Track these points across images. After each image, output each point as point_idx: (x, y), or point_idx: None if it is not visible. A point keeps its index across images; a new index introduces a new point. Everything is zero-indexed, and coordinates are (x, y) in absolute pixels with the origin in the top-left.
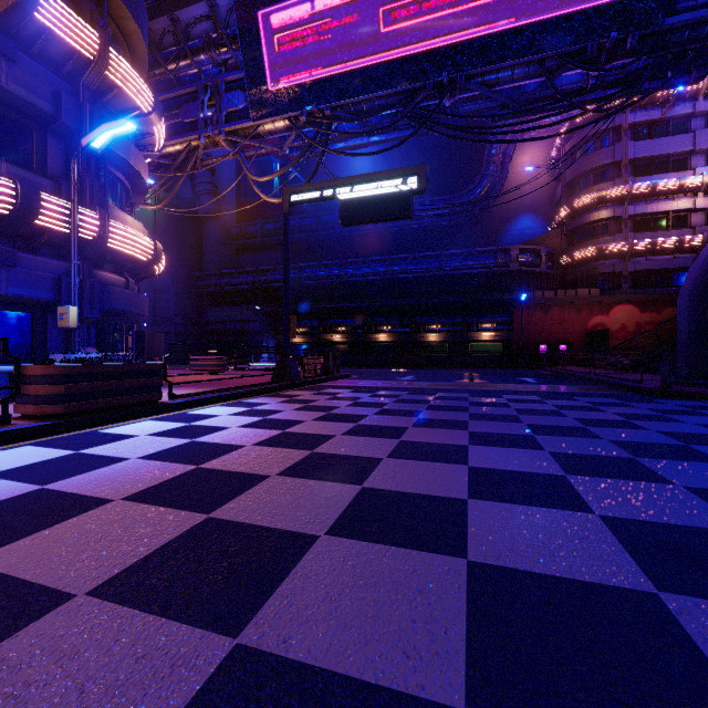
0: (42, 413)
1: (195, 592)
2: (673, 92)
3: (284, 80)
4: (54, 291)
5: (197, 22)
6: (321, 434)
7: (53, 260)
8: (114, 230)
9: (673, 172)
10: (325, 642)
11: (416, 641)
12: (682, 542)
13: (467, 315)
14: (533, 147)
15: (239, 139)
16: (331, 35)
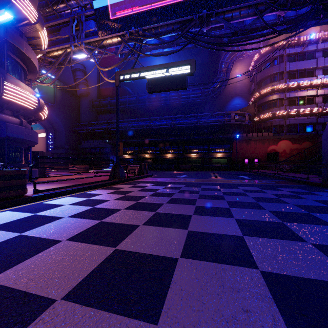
0: None
1: None
2: (307, 39)
3: (116, 13)
4: None
5: None
6: (128, 224)
7: None
8: (7, 88)
9: (307, 77)
10: None
11: None
12: None
13: (210, 145)
14: (241, 65)
15: (92, 48)
16: None
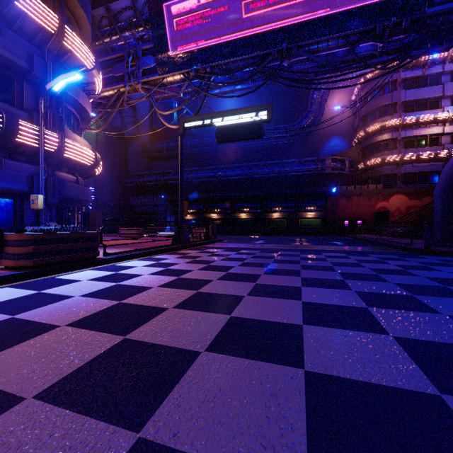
0: (17, 265)
1: (111, 395)
2: (429, 58)
3: (180, 48)
4: (28, 185)
5: (123, 11)
6: (203, 279)
7: (28, 164)
8: (68, 145)
9: (429, 109)
10: (204, 435)
11: (270, 434)
12: (452, 356)
13: (298, 201)
14: (340, 94)
15: (151, 87)
16: (210, 19)
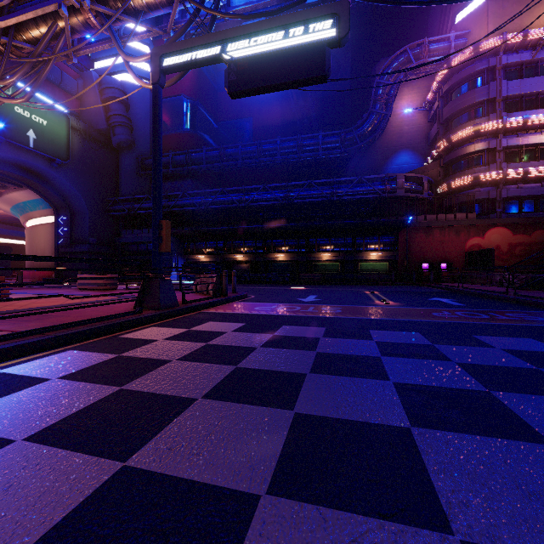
0: None
1: None
2: (542, 36)
3: None
4: None
5: None
6: None
7: None
8: None
9: (540, 108)
10: None
11: None
12: None
13: (357, 237)
14: (411, 93)
15: (110, 11)
16: None
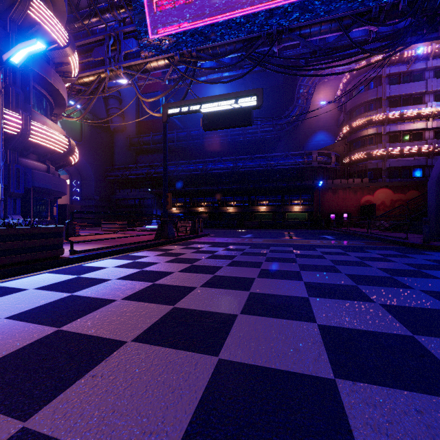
0: None
1: None
2: (413, 54)
3: (164, 30)
4: None
5: None
6: (184, 286)
7: None
8: (34, 128)
9: (413, 105)
10: None
11: None
12: None
13: (284, 195)
14: (325, 89)
15: (133, 73)
16: None
